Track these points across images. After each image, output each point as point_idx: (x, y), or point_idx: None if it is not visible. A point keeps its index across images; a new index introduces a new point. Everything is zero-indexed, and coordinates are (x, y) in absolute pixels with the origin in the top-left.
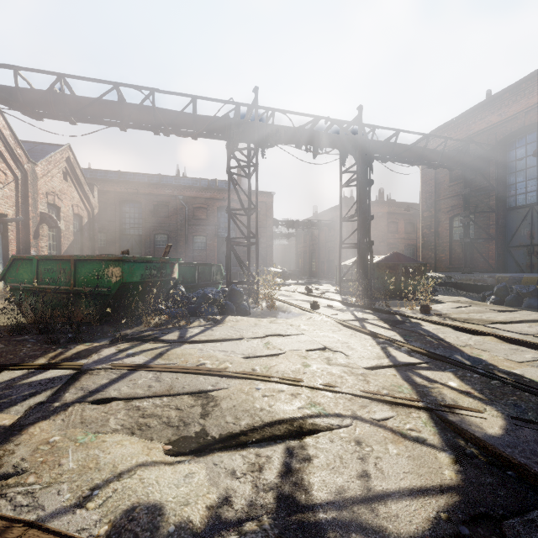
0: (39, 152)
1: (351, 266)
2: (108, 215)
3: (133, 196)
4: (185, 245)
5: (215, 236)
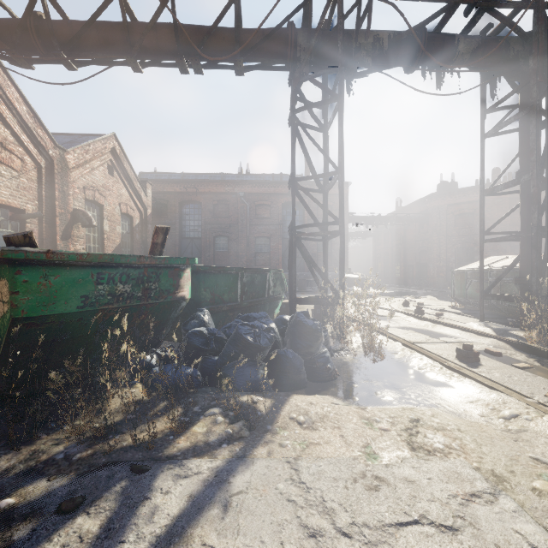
0: (80, 142)
1: (505, 271)
2: (168, 218)
3: (192, 196)
4: (246, 247)
5: (280, 237)
